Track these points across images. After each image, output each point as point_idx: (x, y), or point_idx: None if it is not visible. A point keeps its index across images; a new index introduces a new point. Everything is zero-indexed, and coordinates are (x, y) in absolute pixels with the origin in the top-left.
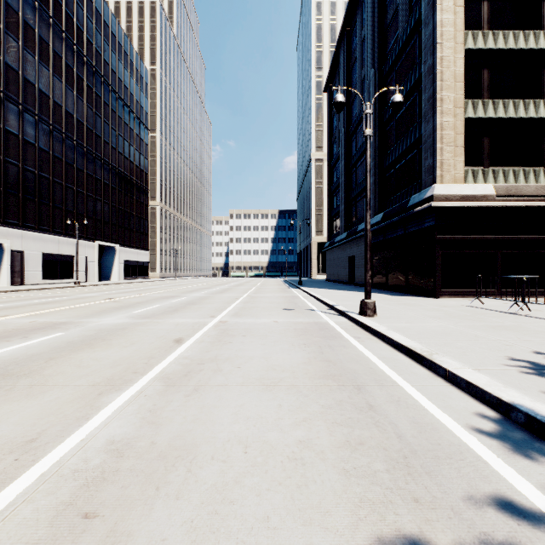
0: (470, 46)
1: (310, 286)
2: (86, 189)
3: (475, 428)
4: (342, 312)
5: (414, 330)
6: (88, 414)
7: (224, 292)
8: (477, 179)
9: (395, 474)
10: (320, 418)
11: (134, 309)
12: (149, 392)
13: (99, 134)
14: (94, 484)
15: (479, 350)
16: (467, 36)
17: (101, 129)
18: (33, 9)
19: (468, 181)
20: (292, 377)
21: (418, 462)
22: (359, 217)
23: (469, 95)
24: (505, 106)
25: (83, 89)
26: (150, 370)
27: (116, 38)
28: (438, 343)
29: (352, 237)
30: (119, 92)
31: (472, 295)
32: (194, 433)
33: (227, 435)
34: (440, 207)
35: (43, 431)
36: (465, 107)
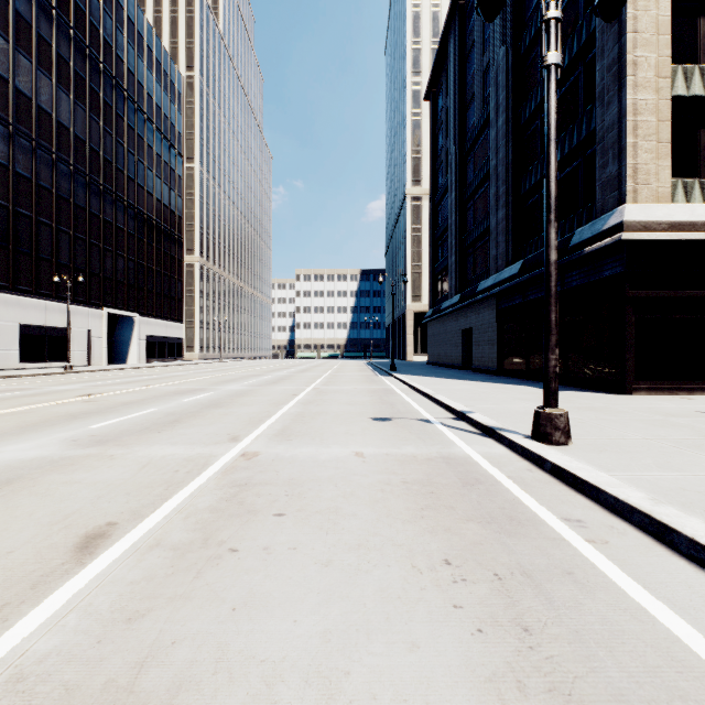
0: None
1: (408, 372)
2: (89, 234)
3: None
4: (490, 430)
5: None
6: None
7: (278, 382)
8: (691, 197)
9: None
10: None
11: (102, 419)
12: None
13: (109, 159)
14: None
15: None
16: None
17: (112, 151)
18: None
19: (677, 201)
20: None
21: None
22: (479, 272)
23: (677, 60)
24: None
25: (84, 93)
26: None
27: (134, 26)
28: None
29: (470, 300)
30: (139, 101)
31: (686, 389)
32: None
33: None
34: (635, 242)
35: None
36: (671, 79)
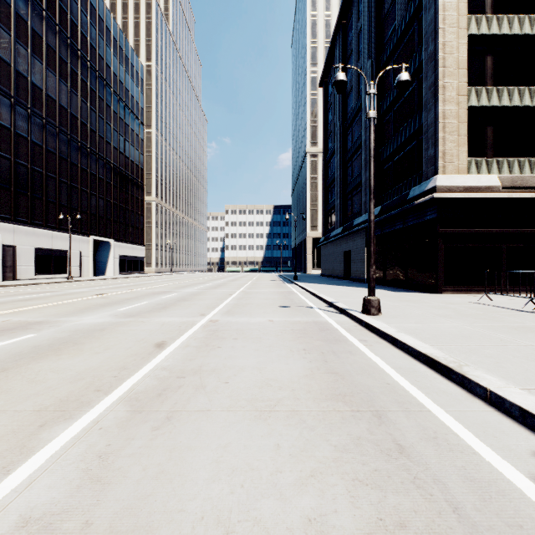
0: (473, 31)
1: (305, 281)
2: (80, 184)
3: None
4: (343, 310)
5: (428, 333)
6: (12, 462)
7: (218, 287)
8: (480, 170)
9: None
10: (335, 470)
11: (121, 306)
12: (107, 423)
13: (93, 129)
14: None
15: (515, 359)
16: (471, 21)
17: (96, 123)
18: (26, 1)
19: (471, 172)
20: (292, 398)
21: None
22: (355, 211)
23: (472, 83)
24: (510, 94)
25: (77, 83)
26: (117, 387)
27: (111, 33)
28: (461, 350)
29: (349, 231)
30: (114, 87)
31: (475, 290)
32: (153, 502)
33: (201, 506)
34: (443, 199)
35: None
36: (468, 95)
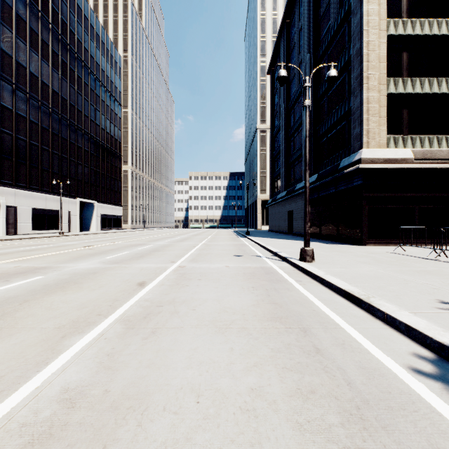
0: (392, 32)
1: (256, 236)
2: (69, 155)
3: (422, 374)
4: (284, 258)
5: (349, 275)
6: (48, 358)
7: (184, 241)
8: (398, 145)
9: (350, 429)
10: (270, 363)
11: (106, 255)
12: (109, 335)
13: (80, 109)
14: (40, 441)
15: (411, 293)
16: (390, 24)
17: (82, 105)
18: (25, 4)
19: (390, 147)
20: (242, 319)
21: (372, 414)
22: (297, 178)
23: (391, 74)
24: (421, 83)
25: (66, 72)
26: (113, 313)
27: (94, 30)
28: (372, 287)
29: (291, 194)
30: (97, 74)
31: (393, 243)
32: (148, 380)
33: (180, 382)
34: (367, 168)
35: (1, 377)
36: (387, 84)
